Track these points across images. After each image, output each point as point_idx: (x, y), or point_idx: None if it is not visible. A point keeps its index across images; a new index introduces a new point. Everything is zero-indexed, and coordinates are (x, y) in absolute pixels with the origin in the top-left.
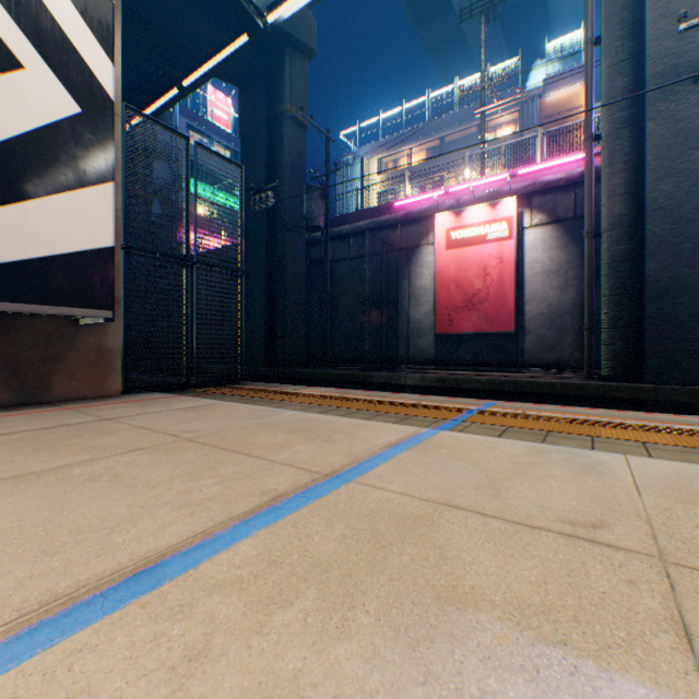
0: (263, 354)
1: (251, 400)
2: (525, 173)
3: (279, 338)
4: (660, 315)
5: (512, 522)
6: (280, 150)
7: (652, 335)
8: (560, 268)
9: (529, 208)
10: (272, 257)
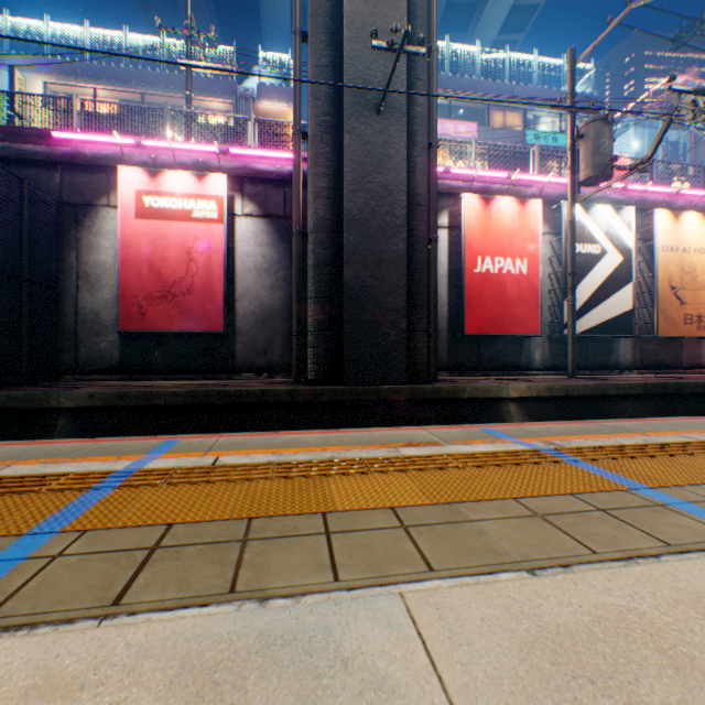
0: None
1: None
2: (239, 154)
3: None
4: (355, 320)
5: None
6: None
7: (350, 339)
8: (273, 266)
9: (242, 193)
10: None
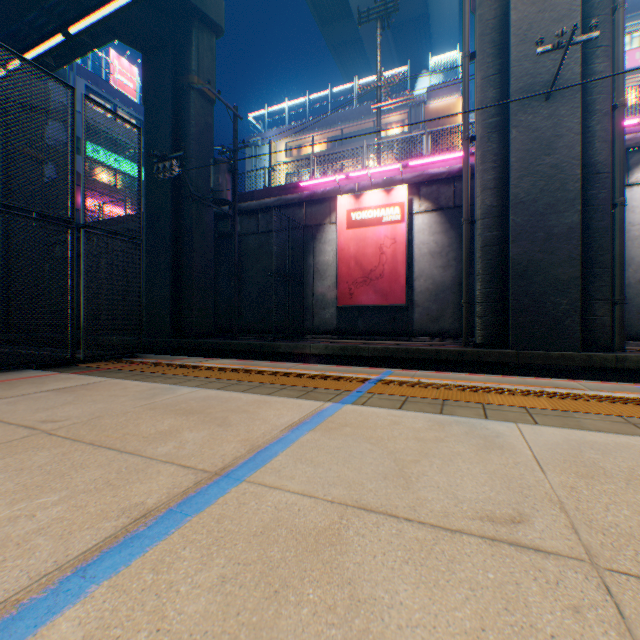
0: (169, 325)
1: (146, 375)
2: (415, 165)
3: (185, 308)
4: (521, 291)
5: (430, 526)
6: (186, 121)
7: (515, 309)
8: (443, 250)
9: (418, 196)
10: (178, 227)
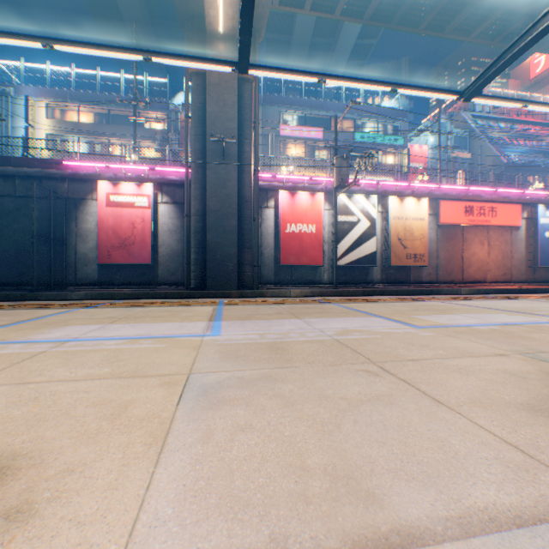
0: None
1: None
2: (161, 170)
3: None
4: (212, 259)
5: (93, 319)
6: None
7: (210, 268)
8: (178, 229)
9: (162, 191)
10: None
